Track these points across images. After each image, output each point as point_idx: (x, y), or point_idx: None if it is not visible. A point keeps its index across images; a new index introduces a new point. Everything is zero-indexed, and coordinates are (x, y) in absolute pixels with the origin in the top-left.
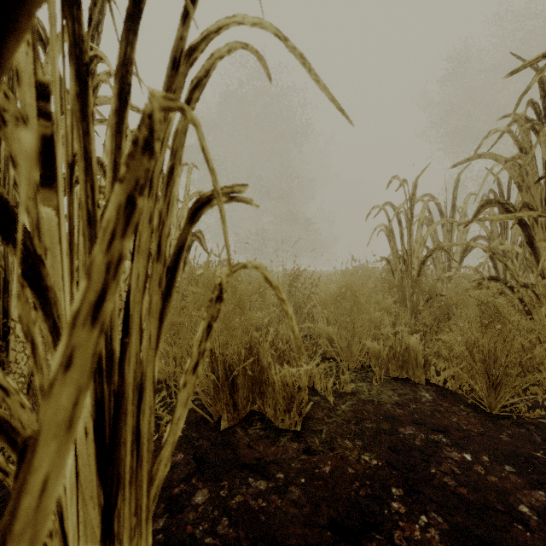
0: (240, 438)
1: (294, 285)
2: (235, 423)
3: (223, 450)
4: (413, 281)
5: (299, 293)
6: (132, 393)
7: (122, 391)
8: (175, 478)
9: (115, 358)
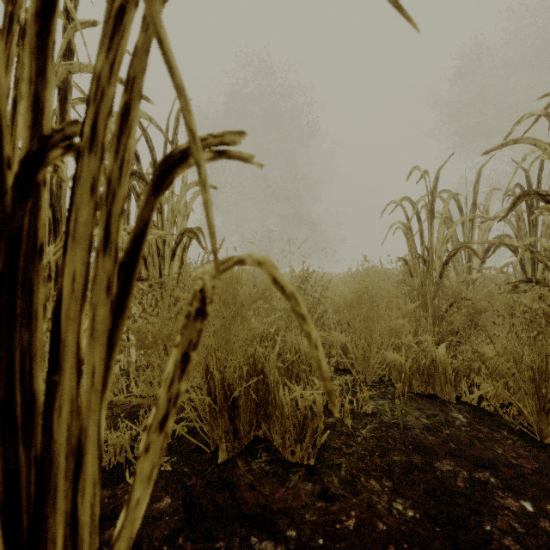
0: (241, 476)
1: (303, 288)
2: (235, 454)
3: (220, 493)
4: (434, 284)
5: (308, 297)
6: (65, 461)
7: (48, 458)
8: (157, 535)
9: (37, 407)
